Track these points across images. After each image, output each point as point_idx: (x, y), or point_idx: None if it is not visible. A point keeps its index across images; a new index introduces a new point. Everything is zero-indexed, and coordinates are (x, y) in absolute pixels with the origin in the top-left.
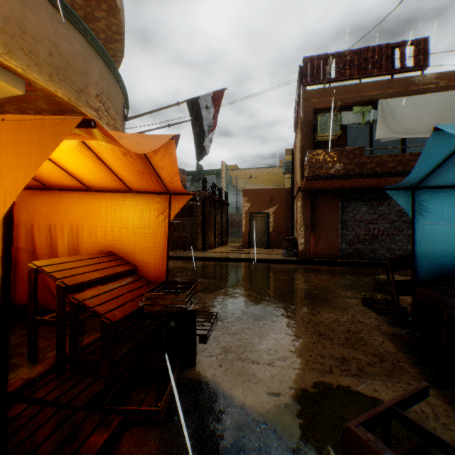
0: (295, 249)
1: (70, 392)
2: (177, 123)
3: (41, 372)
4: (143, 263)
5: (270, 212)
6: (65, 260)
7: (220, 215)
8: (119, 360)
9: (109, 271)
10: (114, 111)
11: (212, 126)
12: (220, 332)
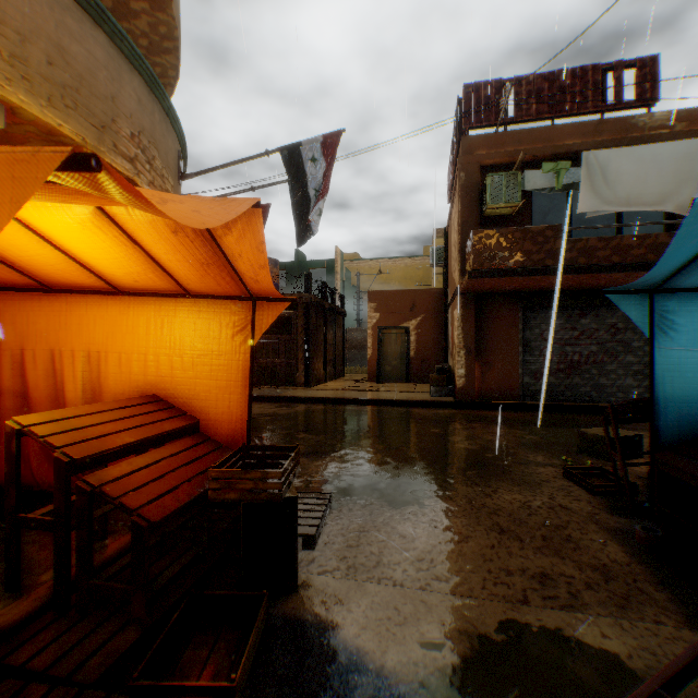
0: (450, 384)
1: (74, 651)
2: (265, 185)
3: (26, 613)
4: (208, 414)
5: (411, 326)
6: (74, 413)
7: (333, 331)
8: (166, 584)
9: (149, 430)
10: (163, 163)
11: (323, 190)
12: (336, 528)
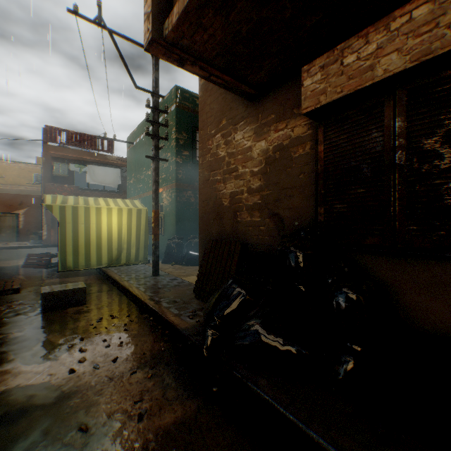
0: (42, 239)
1: None
2: None
3: None
4: None
5: (21, 213)
6: None
7: None
8: None
9: None
10: None
11: None
12: None
